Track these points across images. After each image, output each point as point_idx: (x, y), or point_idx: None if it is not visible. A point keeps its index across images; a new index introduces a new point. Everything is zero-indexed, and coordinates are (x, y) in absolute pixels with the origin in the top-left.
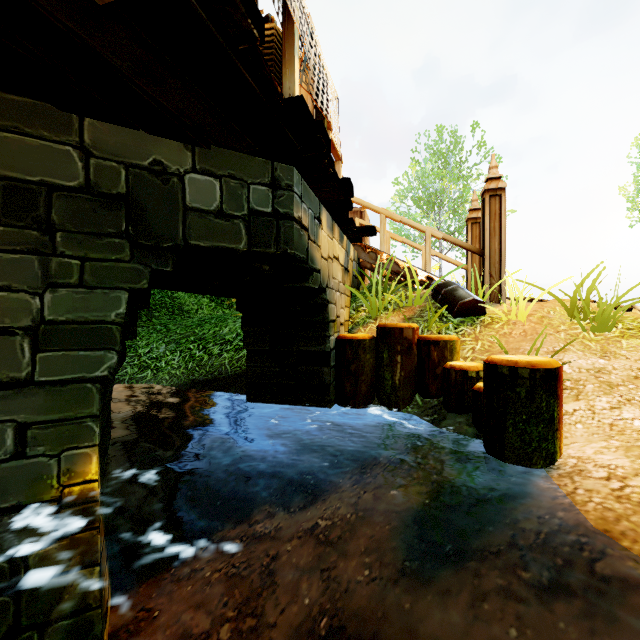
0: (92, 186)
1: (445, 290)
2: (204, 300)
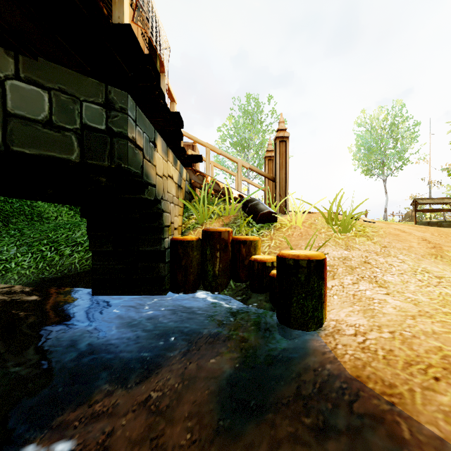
0: None
1: (251, 204)
2: (63, 209)
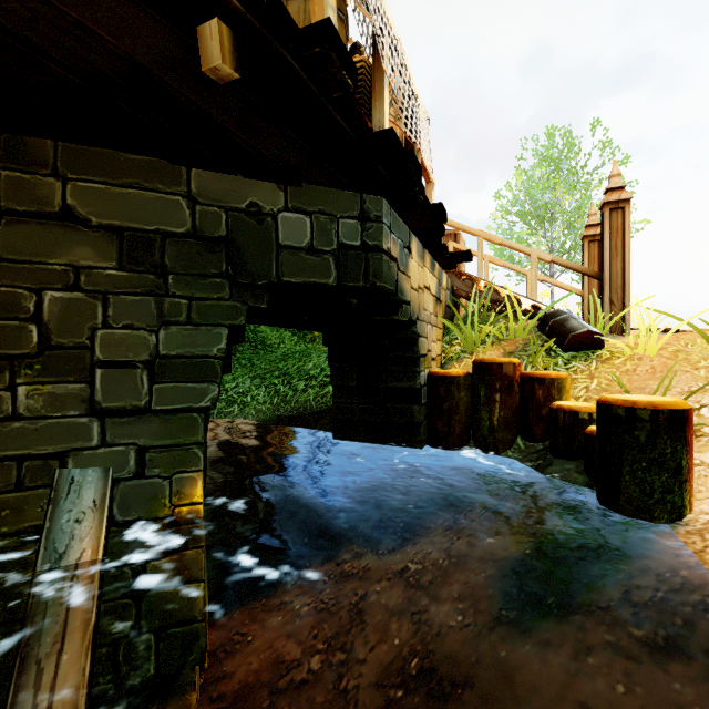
0: (198, 231)
1: (554, 320)
2: (286, 334)
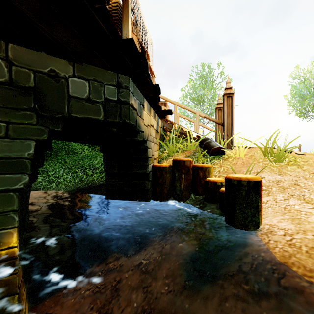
0: (13, 82)
1: (205, 142)
2: (85, 147)
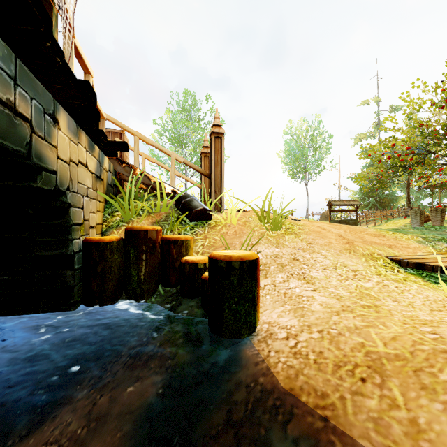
0: None
1: (184, 201)
2: None
